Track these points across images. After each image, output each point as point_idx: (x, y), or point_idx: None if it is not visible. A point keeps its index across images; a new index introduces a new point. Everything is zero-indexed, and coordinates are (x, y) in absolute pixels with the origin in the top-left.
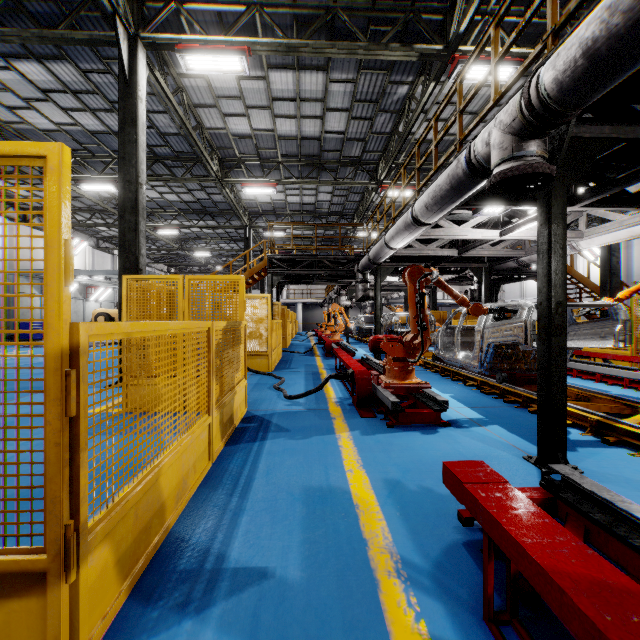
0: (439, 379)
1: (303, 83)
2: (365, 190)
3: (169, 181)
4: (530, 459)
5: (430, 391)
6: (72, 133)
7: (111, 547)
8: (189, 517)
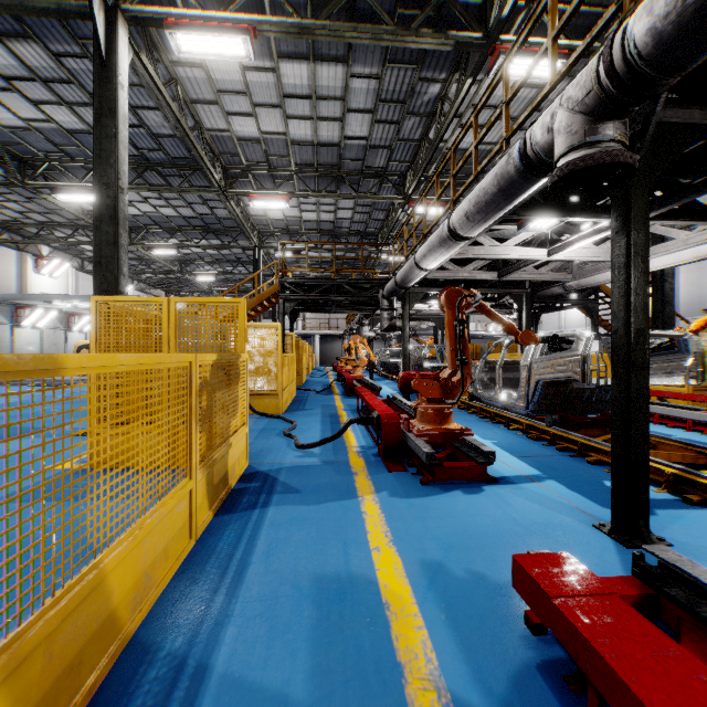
0: (477, 422)
1: (320, 77)
2: (391, 206)
3: (163, 191)
4: (602, 527)
5: (472, 439)
6: (45, 132)
7: None
8: (150, 631)
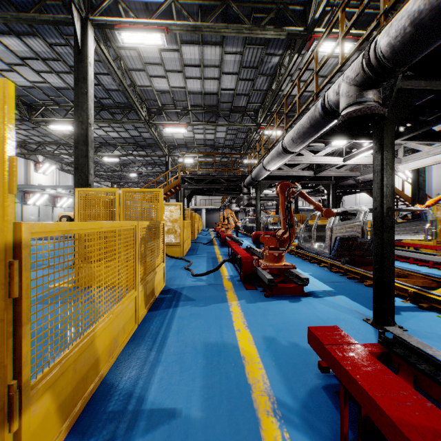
0: (301, 262)
1: (205, 54)
2: (249, 130)
3: (112, 123)
4: (368, 321)
5: (295, 271)
6: (43, 89)
7: (52, 397)
8: (118, 367)
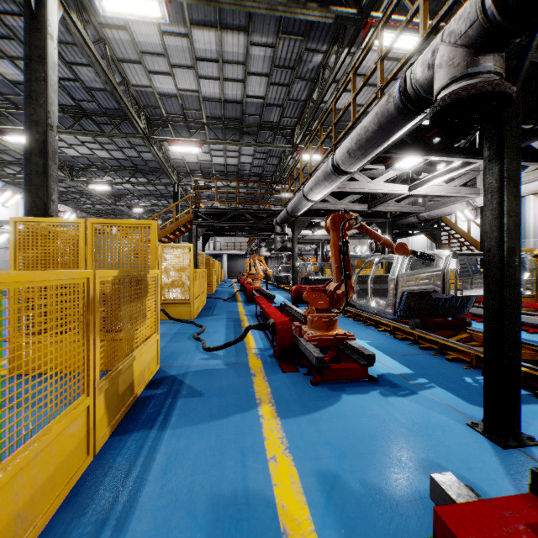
0: (353, 324)
1: (225, 44)
2: (282, 154)
3: (97, 136)
4: (475, 426)
5: (353, 342)
6: None
7: None
8: None
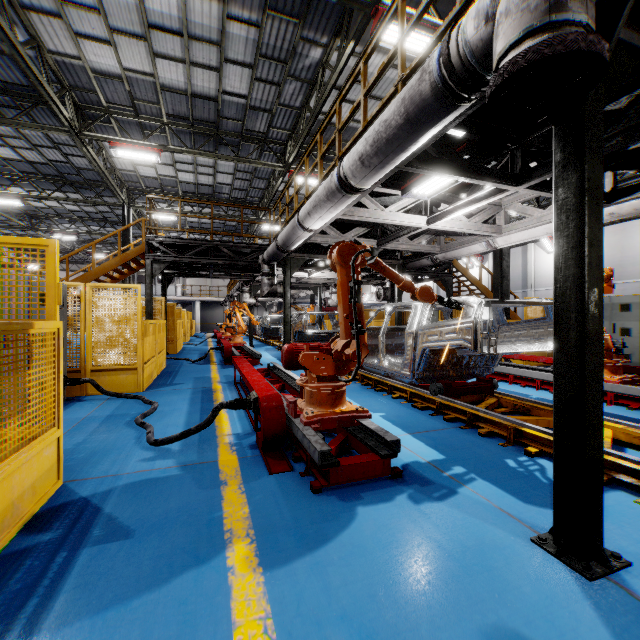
0: (361, 390)
1: (192, 12)
2: (271, 176)
3: None
4: (544, 544)
5: (368, 421)
6: None
7: None
8: None
